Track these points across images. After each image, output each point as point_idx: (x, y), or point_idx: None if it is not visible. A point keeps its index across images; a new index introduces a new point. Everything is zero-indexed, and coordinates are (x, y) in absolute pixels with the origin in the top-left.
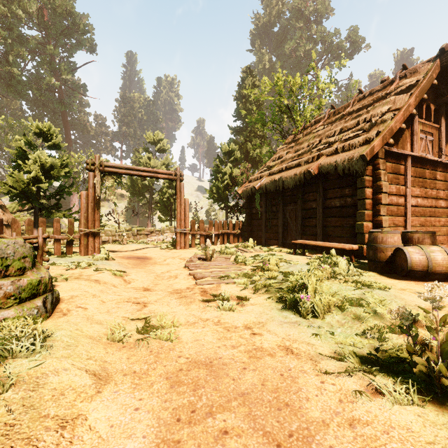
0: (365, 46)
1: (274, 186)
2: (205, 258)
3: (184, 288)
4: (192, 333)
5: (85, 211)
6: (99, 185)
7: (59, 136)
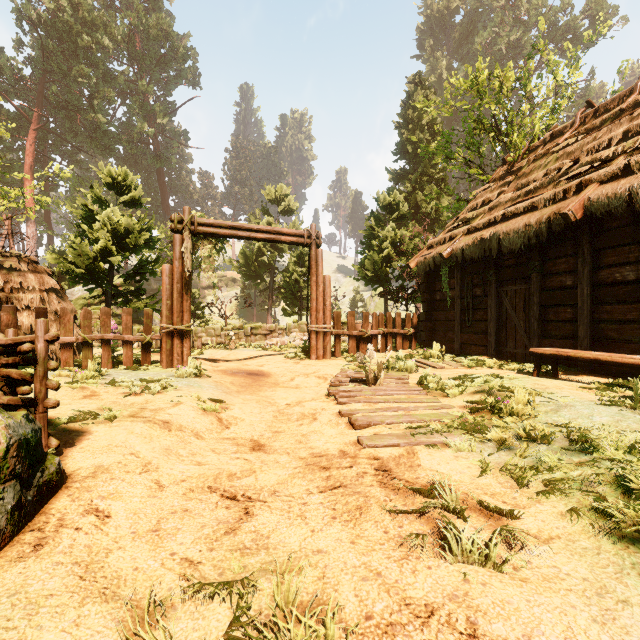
0: (617, 21)
1: (479, 251)
2: (362, 378)
3: (334, 451)
4: None
5: (168, 297)
6: (189, 255)
7: (139, 186)
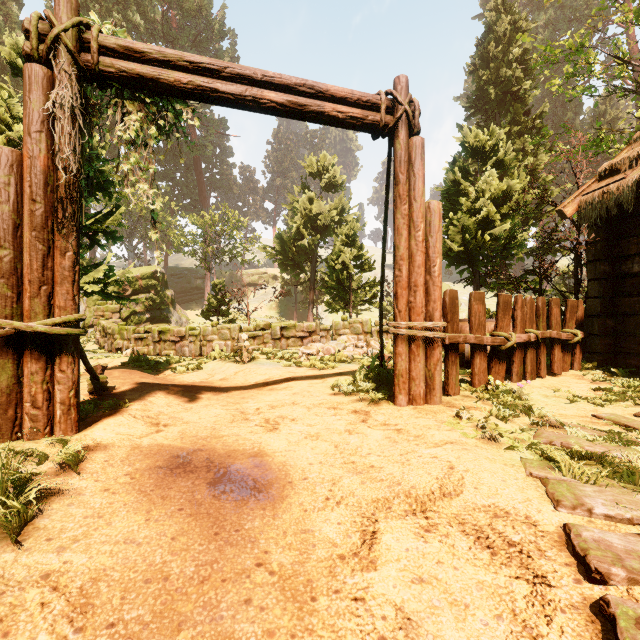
0: None
1: None
2: None
3: None
4: None
5: (3, 238)
6: (67, 124)
7: None
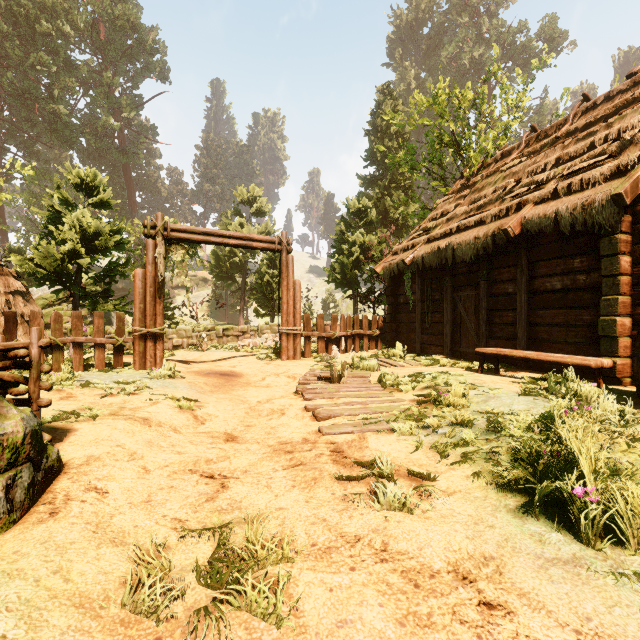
0: (567, 45)
1: (437, 259)
2: (329, 377)
3: (298, 439)
4: (329, 591)
5: (141, 300)
6: (162, 260)
7: (109, 188)
